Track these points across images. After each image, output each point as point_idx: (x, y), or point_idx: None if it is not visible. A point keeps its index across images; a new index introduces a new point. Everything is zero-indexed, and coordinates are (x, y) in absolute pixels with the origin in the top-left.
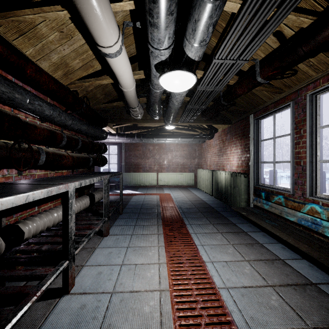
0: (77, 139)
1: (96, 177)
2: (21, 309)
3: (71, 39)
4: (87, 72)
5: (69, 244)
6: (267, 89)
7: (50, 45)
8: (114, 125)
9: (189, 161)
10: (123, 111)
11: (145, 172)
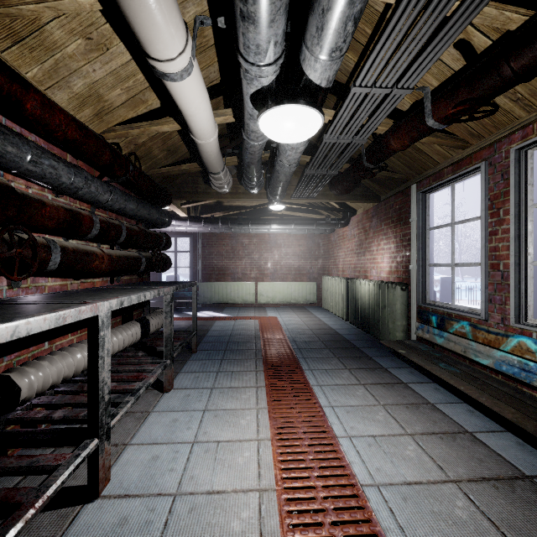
0: (119, 226)
1: (150, 291)
2: (4, 536)
3: (106, 53)
4: (135, 111)
5: (99, 410)
6: (442, 141)
7: (69, 62)
8: (184, 203)
9: (308, 263)
10: (199, 180)
11: (236, 281)
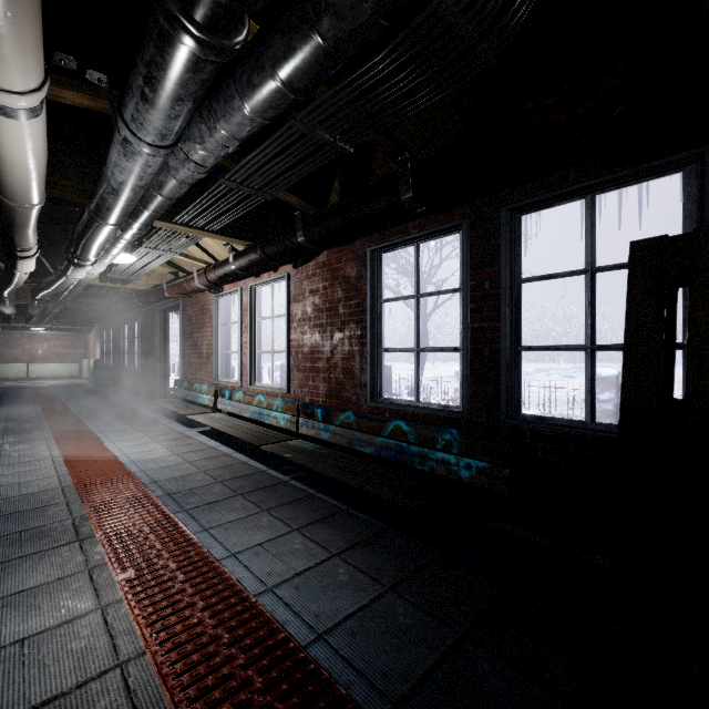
0: None
1: None
2: None
3: None
4: None
5: None
6: None
7: None
8: None
9: (73, 351)
10: None
11: (10, 363)
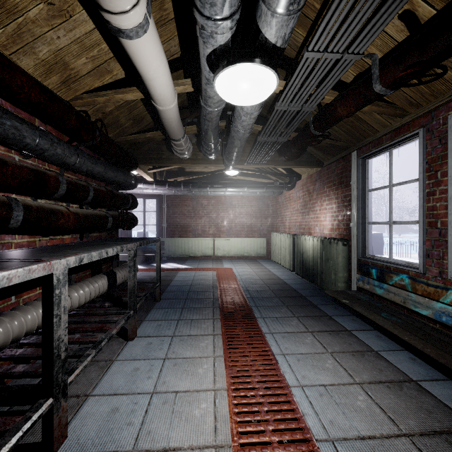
0: (87, 187)
1: (112, 247)
2: None
3: (69, 20)
4: (101, 80)
5: (53, 369)
6: (382, 110)
7: (33, 27)
8: (151, 168)
9: (259, 222)
10: (163, 147)
11: (197, 237)
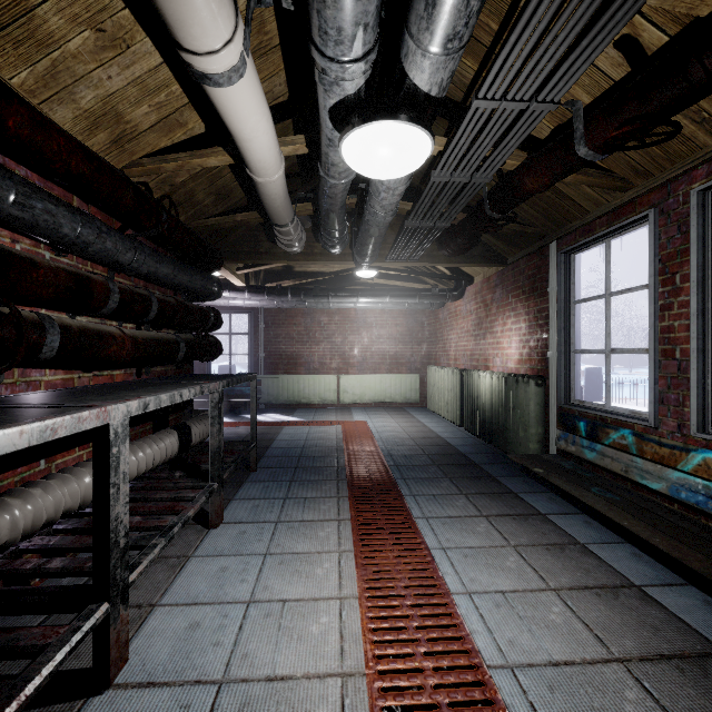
0: (148, 297)
1: (189, 388)
2: None
3: (125, 52)
4: (170, 137)
5: (110, 562)
6: (594, 181)
7: (73, 64)
8: (241, 267)
9: (409, 349)
10: (260, 236)
11: (312, 373)
